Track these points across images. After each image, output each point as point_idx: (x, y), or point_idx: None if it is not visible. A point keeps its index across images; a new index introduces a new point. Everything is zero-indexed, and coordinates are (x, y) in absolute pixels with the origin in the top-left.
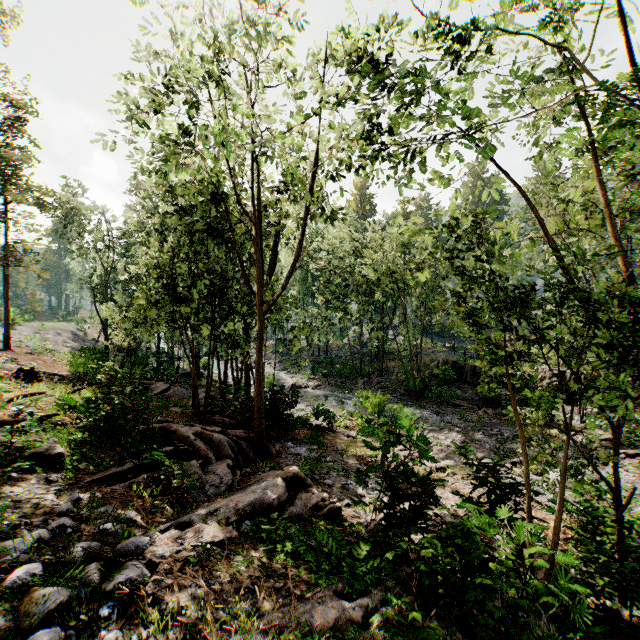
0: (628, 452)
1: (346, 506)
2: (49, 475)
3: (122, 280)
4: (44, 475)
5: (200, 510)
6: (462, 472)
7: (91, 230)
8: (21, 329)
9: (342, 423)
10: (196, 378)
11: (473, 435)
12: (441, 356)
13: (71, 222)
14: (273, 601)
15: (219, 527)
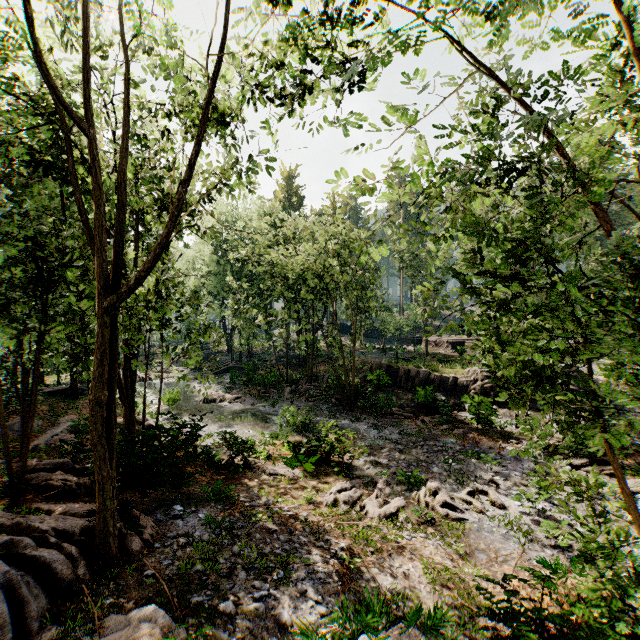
0: (575, 463)
1: None
2: None
3: None
4: None
5: None
6: (416, 515)
7: None
8: None
9: (263, 454)
10: (71, 397)
11: (417, 454)
12: (372, 358)
13: None
14: None
15: None
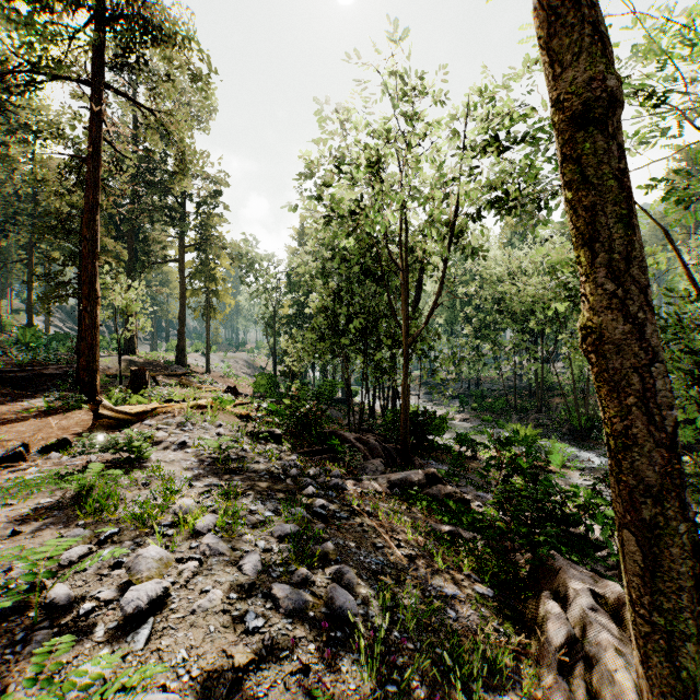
0: None
1: (477, 507)
2: (276, 445)
3: (286, 315)
4: (274, 445)
5: (366, 476)
6: None
7: (264, 274)
8: (212, 357)
9: (487, 453)
10: (346, 404)
11: None
12: None
13: (250, 269)
14: (413, 520)
15: (378, 486)
